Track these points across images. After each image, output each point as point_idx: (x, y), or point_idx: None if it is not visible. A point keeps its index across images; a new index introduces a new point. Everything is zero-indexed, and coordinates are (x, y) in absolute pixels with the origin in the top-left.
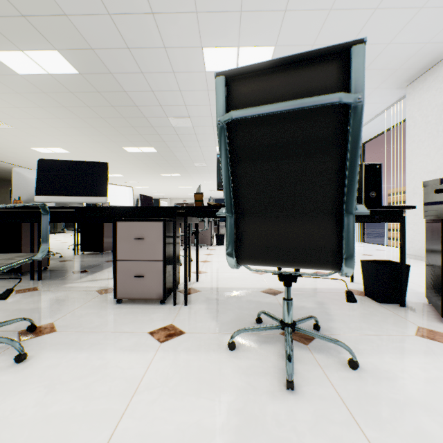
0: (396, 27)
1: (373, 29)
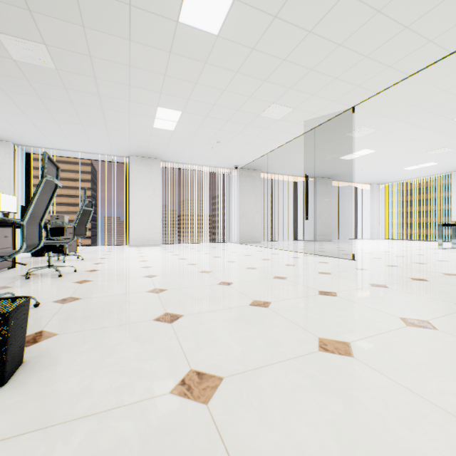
0: (3, 127)
1: None
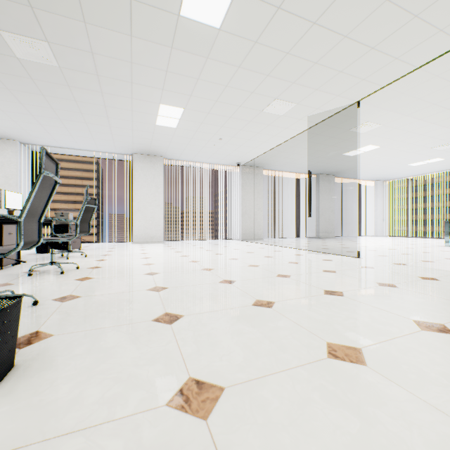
0: (10, 126)
1: (2, 121)
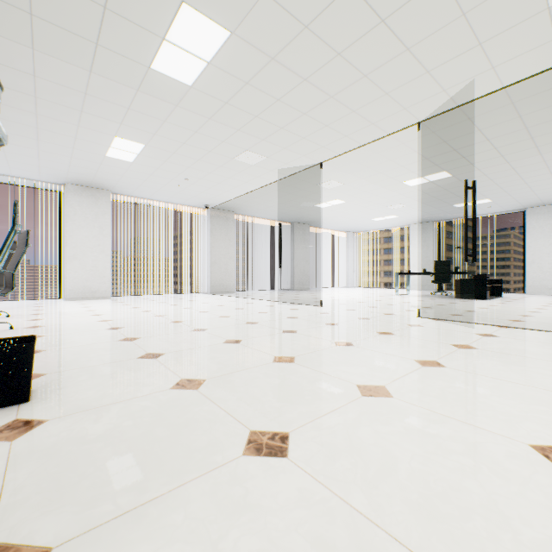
0: None
1: None
